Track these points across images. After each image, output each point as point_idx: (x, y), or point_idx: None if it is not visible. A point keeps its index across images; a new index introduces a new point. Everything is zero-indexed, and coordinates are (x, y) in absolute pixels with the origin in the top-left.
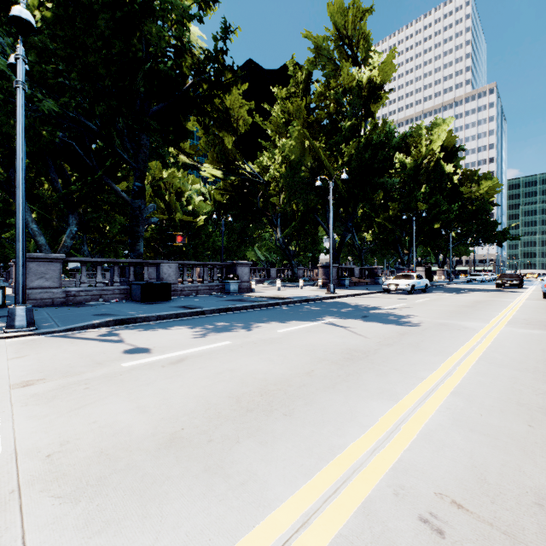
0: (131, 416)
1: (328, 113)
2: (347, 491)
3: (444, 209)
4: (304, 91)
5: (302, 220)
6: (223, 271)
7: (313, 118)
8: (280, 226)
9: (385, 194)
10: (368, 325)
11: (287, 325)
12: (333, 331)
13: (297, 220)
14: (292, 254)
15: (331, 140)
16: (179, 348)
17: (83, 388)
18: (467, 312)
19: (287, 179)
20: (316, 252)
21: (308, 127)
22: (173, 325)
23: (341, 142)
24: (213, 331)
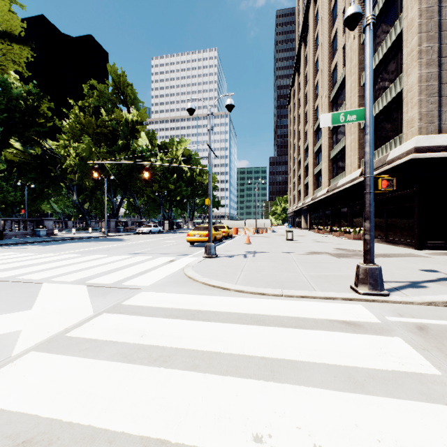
0: (40, 251)
1: (109, 130)
2: (81, 250)
3: (183, 189)
4: (94, 108)
5: (93, 191)
6: (34, 224)
7: (99, 131)
8: (76, 191)
9: (153, 176)
10: (107, 242)
11: (76, 243)
12: (93, 243)
13: (89, 191)
14: (86, 211)
15: (110, 149)
16: (37, 247)
17: (20, 251)
18: (151, 238)
19: (80, 167)
20: (104, 210)
21: (96, 135)
22: (24, 245)
23: (116, 151)
24: (46, 245)
